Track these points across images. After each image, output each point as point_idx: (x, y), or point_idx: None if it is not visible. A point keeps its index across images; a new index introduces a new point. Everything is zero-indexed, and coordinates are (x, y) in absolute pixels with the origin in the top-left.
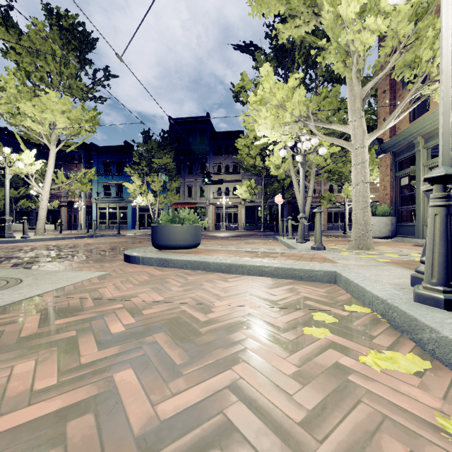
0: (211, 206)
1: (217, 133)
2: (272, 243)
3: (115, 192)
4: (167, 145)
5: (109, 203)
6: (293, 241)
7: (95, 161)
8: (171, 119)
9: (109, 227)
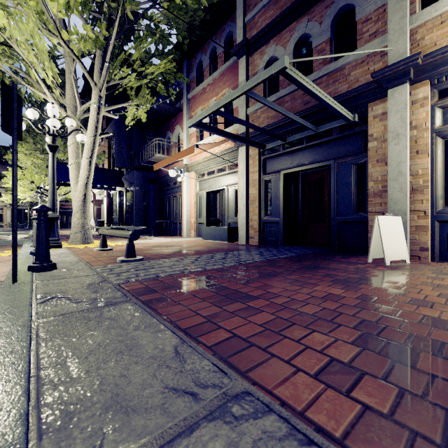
0: None
1: None
2: None
3: None
4: None
5: None
6: None
7: None
8: None
9: None
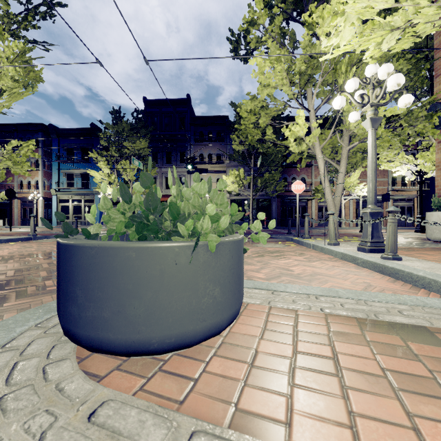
0: None
1: (198, 117)
2: (309, 252)
3: (80, 182)
4: (141, 127)
5: (73, 194)
6: (356, 251)
7: (45, 138)
8: (145, 57)
9: (72, 222)
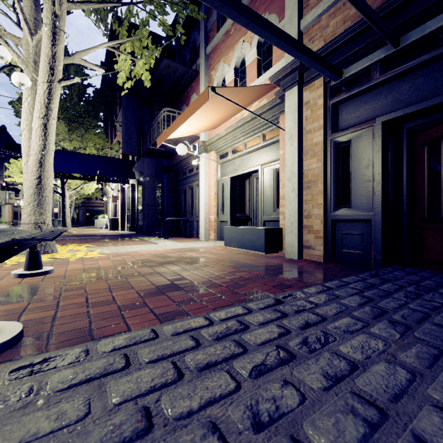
0: (8, 205)
1: (14, 144)
2: None
3: None
4: None
5: None
6: None
7: None
8: None
9: None
